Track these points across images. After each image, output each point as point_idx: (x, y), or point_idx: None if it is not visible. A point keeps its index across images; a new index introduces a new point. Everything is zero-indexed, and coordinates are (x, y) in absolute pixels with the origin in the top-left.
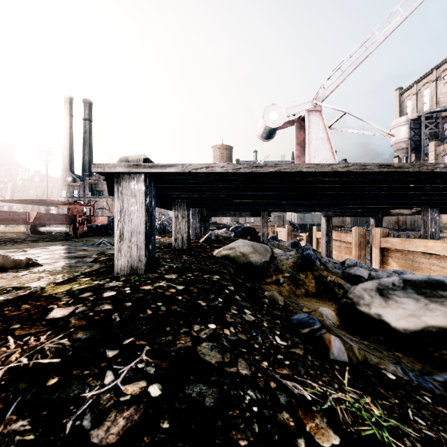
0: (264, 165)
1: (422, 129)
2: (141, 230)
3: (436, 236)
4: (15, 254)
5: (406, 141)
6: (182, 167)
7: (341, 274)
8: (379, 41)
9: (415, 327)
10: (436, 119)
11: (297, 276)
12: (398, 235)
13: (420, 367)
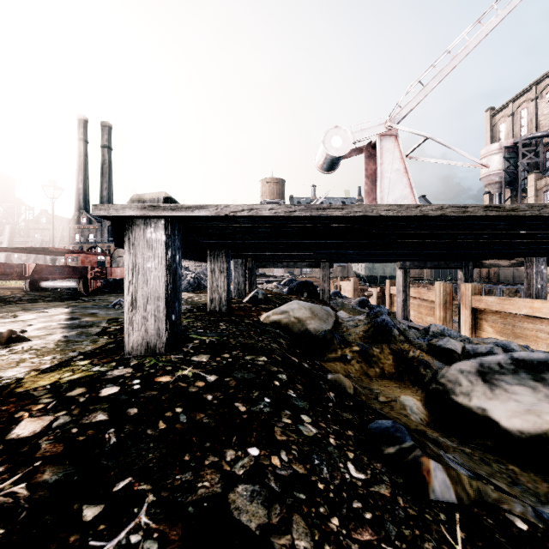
0: (328, 207)
1: (519, 159)
2: (160, 294)
3: (543, 294)
4: (1, 321)
5: (499, 173)
6: (216, 210)
7: (427, 347)
8: (470, 48)
9: (535, 429)
10: (536, 146)
11: (369, 350)
12: (489, 290)
13: (546, 488)
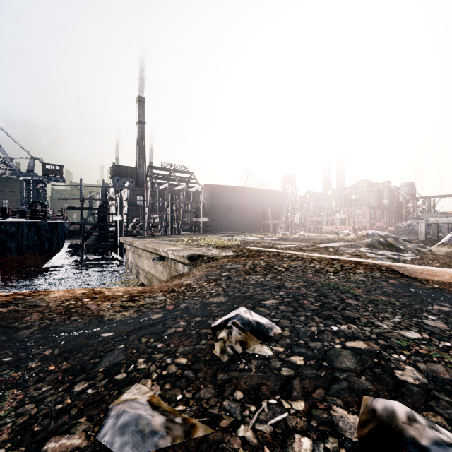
0: (450, 222)
1: None
2: (424, 232)
3: None
4: None
5: None
6: (432, 223)
7: None
8: None
9: None
10: None
11: None
12: None
13: None
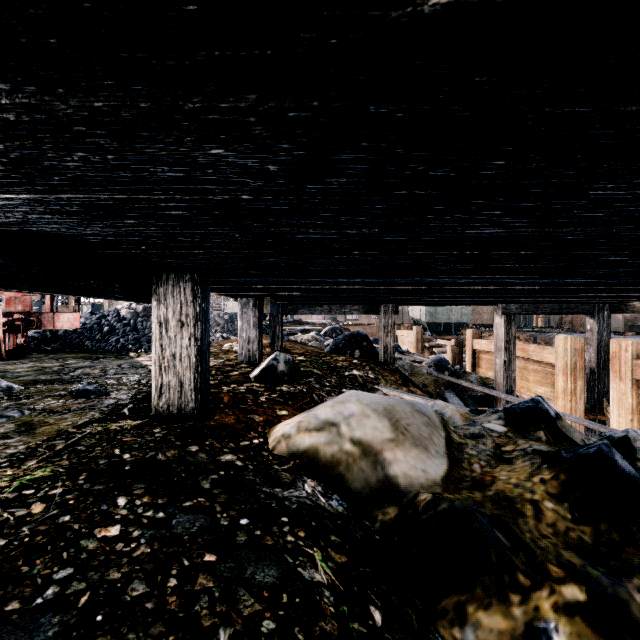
0: None
1: None
2: None
3: None
4: None
5: None
6: None
7: None
8: None
9: None
10: None
11: (625, 607)
12: None
13: None
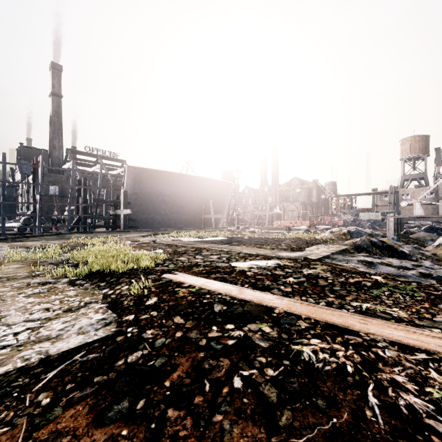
0: (424, 216)
1: None
2: (393, 228)
3: None
4: None
5: None
6: (403, 216)
7: None
8: None
9: None
10: None
11: None
12: None
13: None
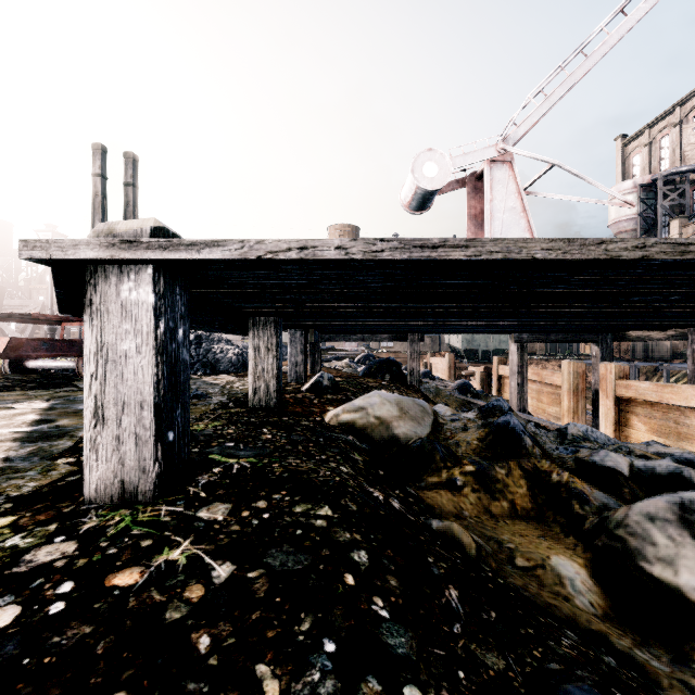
0: (440, 244)
1: (658, 200)
2: (145, 397)
3: None
4: None
5: (632, 219)
6: (241, 249)
7: (575, 465)
8: (610, 44)
9: None
10: (680, 184)
11: (490, 471)
12: None
13: None
